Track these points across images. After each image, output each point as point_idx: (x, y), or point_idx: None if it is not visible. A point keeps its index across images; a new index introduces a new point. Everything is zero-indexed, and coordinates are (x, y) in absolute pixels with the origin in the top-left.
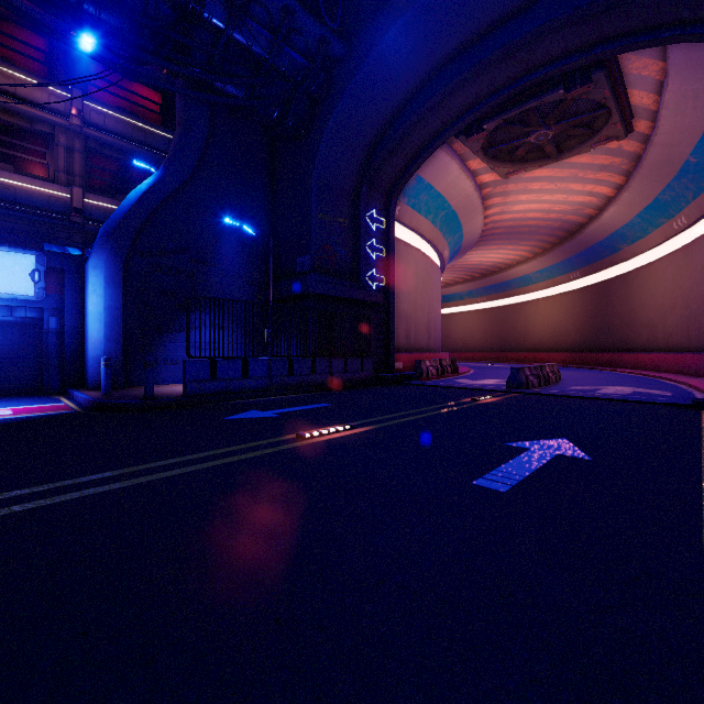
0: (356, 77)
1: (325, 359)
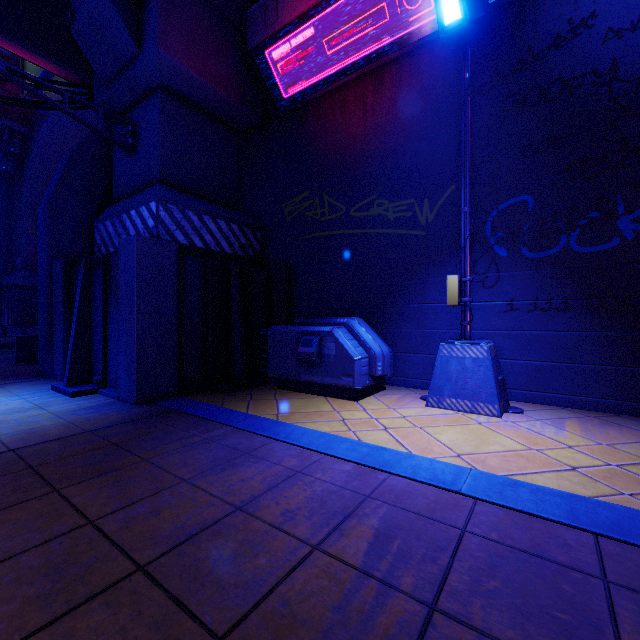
0: (34, 149)
1: (17, 327)
